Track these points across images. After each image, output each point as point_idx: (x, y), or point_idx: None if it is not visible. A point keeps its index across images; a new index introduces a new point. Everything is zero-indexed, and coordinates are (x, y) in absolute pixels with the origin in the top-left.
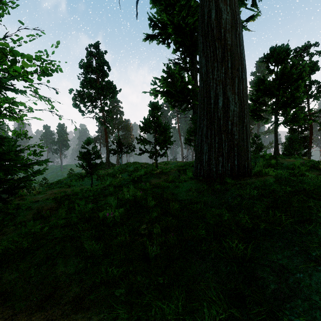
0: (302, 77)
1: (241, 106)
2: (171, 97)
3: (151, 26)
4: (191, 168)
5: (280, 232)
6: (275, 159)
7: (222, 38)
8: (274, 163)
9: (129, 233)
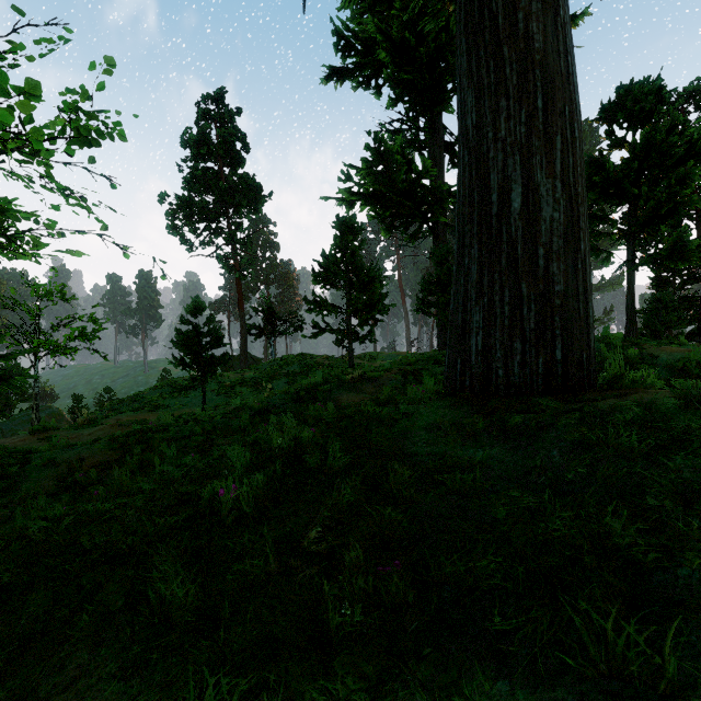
0: (696, 154)
1: (569, 207)
2: (385, 207)
3: (339, 50)
4: (432, 369)
5: None
6: (635, 346)
7: (520, 36)
8: (635, 356)
9: (277, 548)
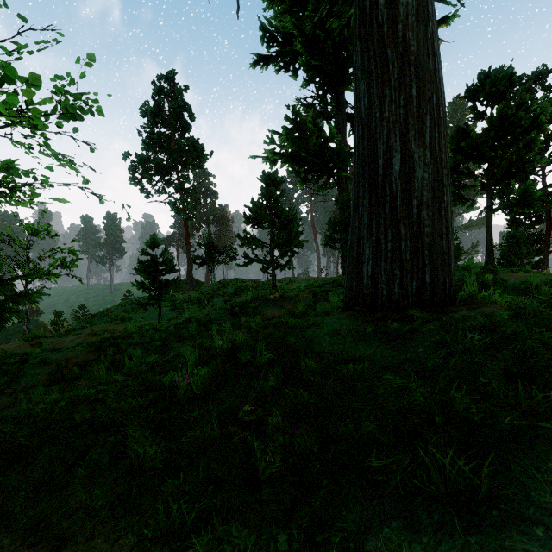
0: (538, 125)
1: (436, 169)
2: (300, 164)
3: (264, 41)
4: (336, 290)
5: (550, 434)
6: (490, 273)
7: (399, 41)
8: (490, 280)
9: (220, 419)
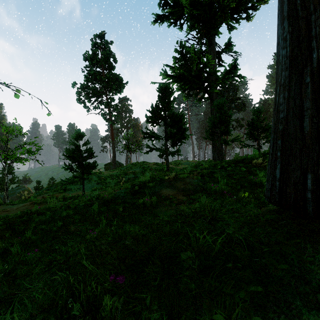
0: None
1: None
2: (185, 83)
3: (160, 6)
4: (219, 172)
5: None
6: None
7: None
8: None
9: None
